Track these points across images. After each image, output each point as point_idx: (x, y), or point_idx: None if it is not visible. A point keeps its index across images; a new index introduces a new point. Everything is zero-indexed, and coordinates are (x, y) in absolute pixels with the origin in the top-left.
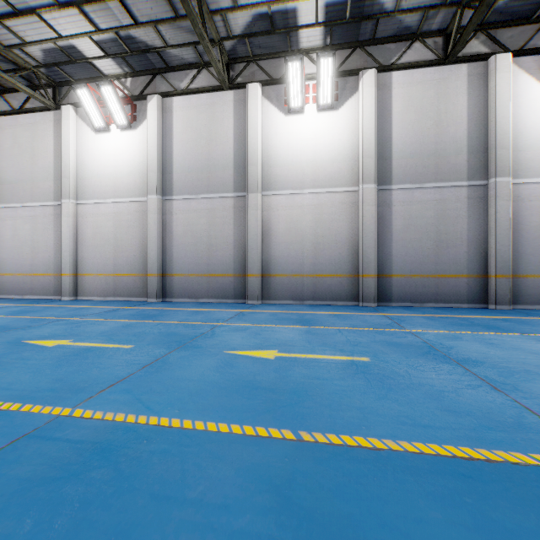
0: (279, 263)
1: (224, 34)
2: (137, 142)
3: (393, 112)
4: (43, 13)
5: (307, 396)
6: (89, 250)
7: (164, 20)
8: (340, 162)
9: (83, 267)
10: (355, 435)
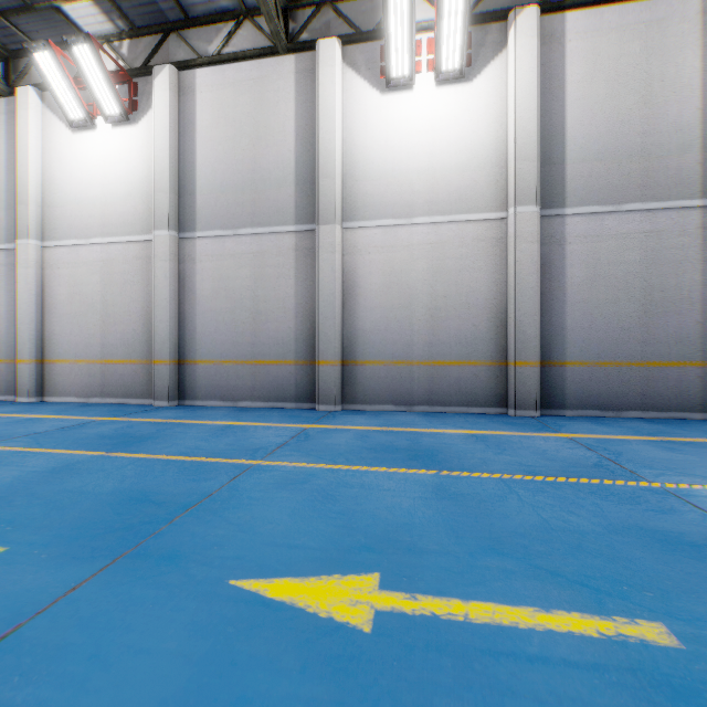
0: (371, 342)
1: None
2: (139, 144)
3: (568, 83)
4: None
5: None
6: (62, 321)
7: None
8: (475, 170)
9: (53, 350)
10: None
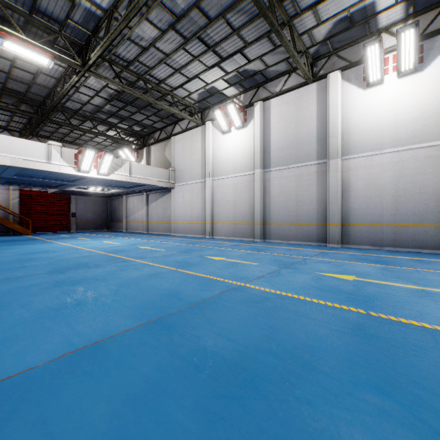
0: (358, 214)
1: (309, 44)
2: (247, 135)
3: None
4: (201, 75)
5: (376, 300)
6: (219, 207)
7: (266, 53)
8: (425, 119)
9: (216, 218)
10: (409, 320)
